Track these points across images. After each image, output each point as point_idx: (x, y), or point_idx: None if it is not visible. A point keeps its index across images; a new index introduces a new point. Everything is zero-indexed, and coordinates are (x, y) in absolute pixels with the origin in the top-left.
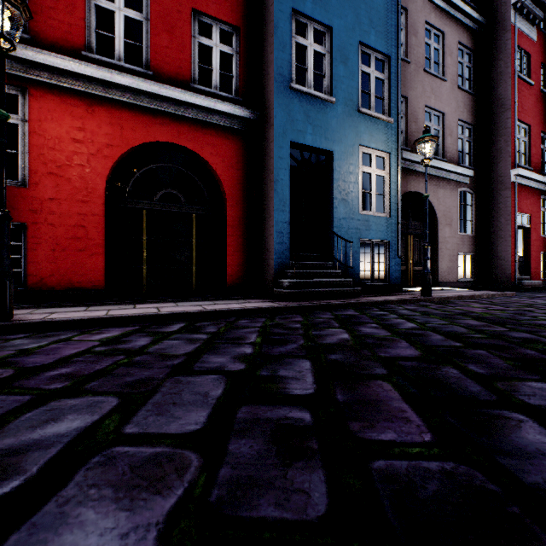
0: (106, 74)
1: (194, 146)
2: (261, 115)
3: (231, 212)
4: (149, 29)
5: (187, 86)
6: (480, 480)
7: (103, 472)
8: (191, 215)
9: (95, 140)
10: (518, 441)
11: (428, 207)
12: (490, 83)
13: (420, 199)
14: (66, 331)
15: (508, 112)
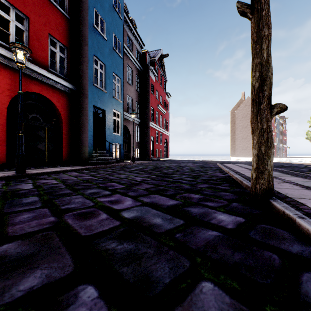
0: (12, 56)
1: (50, 96)
2: (79, 90)
3: (65, 128)
4: (28, 35)
5: (46, 68)
6: (164, 172)
7: (138, 175)
8: (45, 128)
9: (1, 86)
10: (165, 171)
11: (128, 131)
12: (144, 91)
13: (125, 128)
14: (56, 174)
15: (149, 103)
